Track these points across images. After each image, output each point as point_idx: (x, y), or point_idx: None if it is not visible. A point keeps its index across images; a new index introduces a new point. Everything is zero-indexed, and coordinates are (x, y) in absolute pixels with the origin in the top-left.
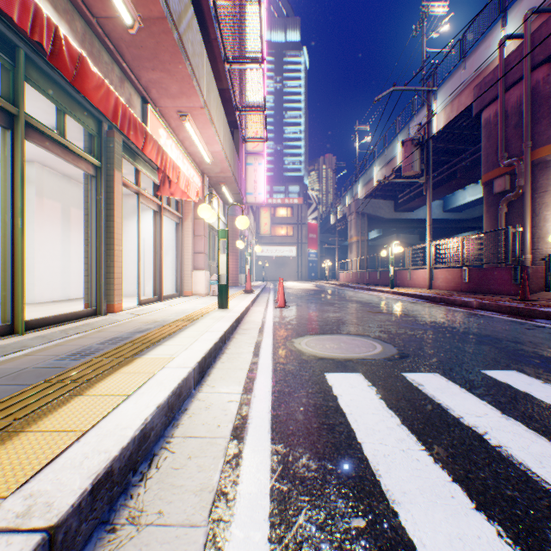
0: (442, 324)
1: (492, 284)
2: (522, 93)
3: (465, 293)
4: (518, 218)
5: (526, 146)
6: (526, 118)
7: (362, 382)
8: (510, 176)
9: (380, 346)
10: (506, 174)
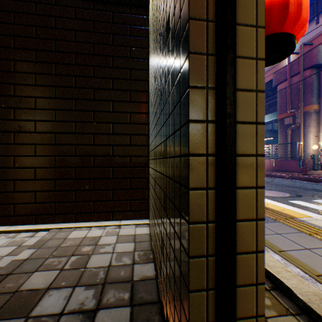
0: (288, 185)
1: (287, 167)
2: (298, 80)
3: (273, 171)
4: (296, 137)
5: (301, 105)
6: (301, 92)
7: (305, 203)
8: (292, 117)
9: (285, 193)
10: (290, 116)
